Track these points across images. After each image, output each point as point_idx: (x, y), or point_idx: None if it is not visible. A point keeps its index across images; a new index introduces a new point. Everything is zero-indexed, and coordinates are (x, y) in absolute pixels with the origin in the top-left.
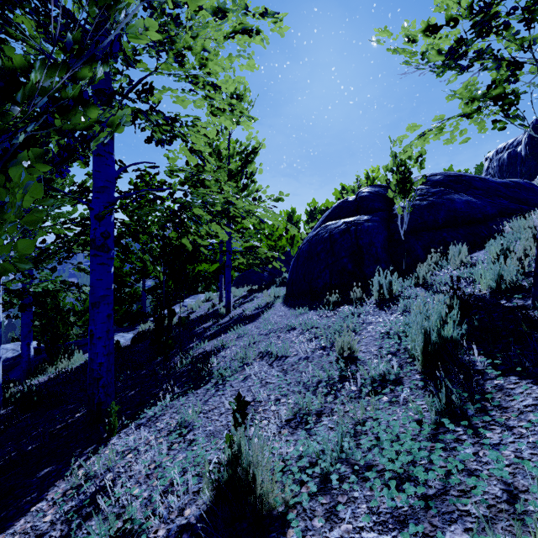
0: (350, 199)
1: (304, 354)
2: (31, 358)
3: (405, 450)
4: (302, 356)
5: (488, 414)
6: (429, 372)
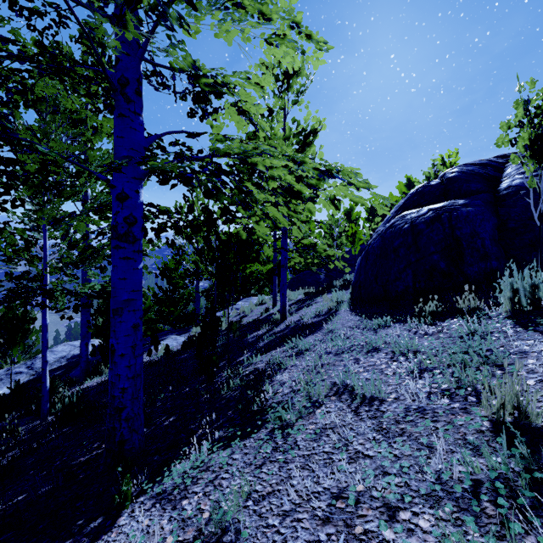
0: (434, 182)
1: (413, 400)
2: (89, 358)
3: None
4: (409, 405)
5: None
6: None
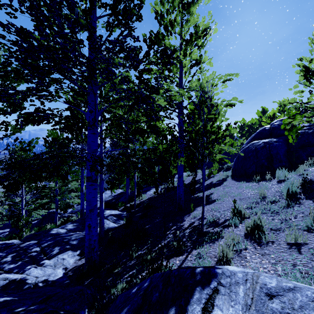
0: (267, 128)
1: (247, 196)
2: (129, 195)
3: (275, 210)
4: (246, 196)
5: (297, 205)
6: (287, 199)
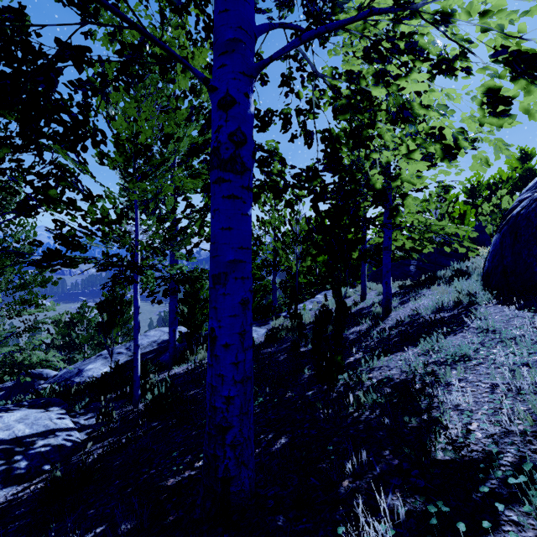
0: None
1: None
2: (176, 344)
3: None
4: None
5: None
6: None
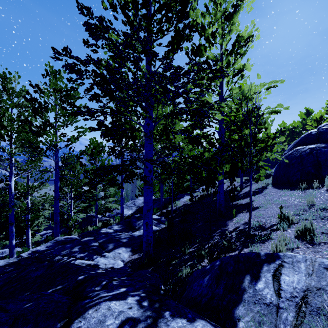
0: (313, 133)
1: (293, 203)
2: (163, 201)
3: (326, 217)
4: (292, 204)
5: None
6: None
